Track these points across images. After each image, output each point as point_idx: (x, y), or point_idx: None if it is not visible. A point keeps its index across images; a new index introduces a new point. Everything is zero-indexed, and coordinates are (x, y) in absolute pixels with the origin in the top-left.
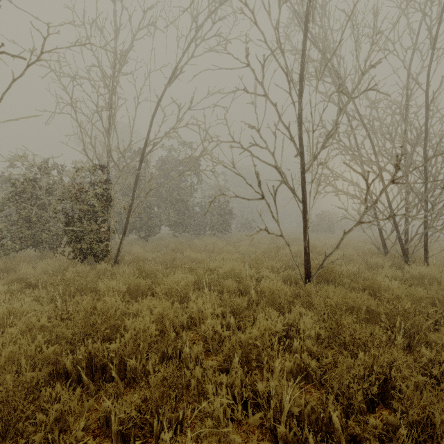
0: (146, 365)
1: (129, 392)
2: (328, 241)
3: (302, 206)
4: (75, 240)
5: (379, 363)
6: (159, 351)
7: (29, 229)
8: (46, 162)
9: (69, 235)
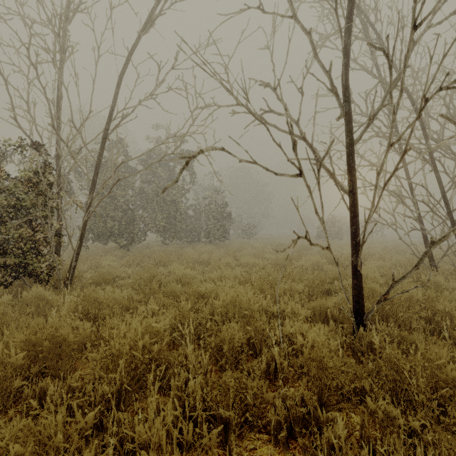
0: None
1: None
2: (343, 249)
3: (350, 198)
4: None
5: None
6: None
7: None
8: None
9: None
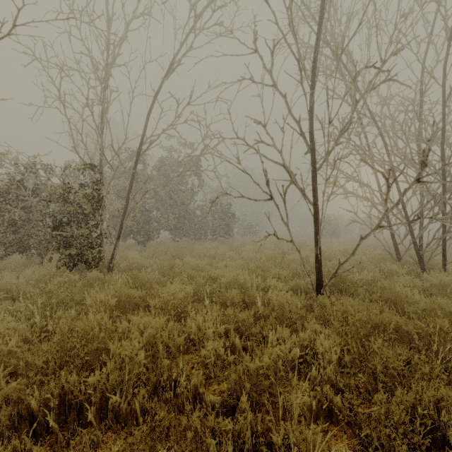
0: (132, 403)
1: (110, 438)
2: (335, 246)
3: (313, 208)
4: (64, 246)
5: (422, 403)
6: (150, 383)
7: (15, 234)
8: (34, 161)
9: (57, 240)
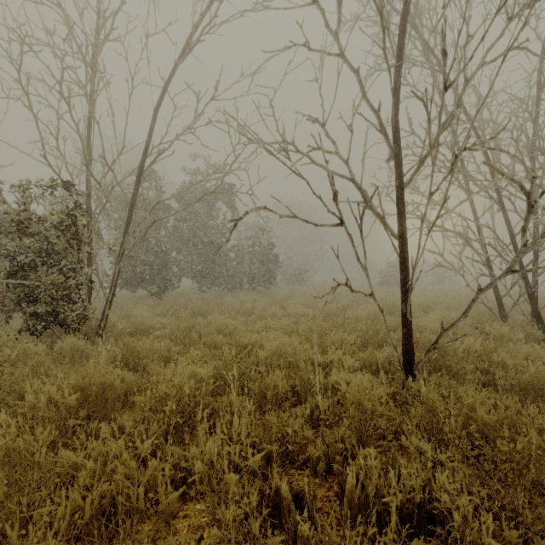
0: None
1: None
2: None
3: (400, 244)
4: (26, 300)
5: None
6: None
7: None
8: None
9: (17, 292)
